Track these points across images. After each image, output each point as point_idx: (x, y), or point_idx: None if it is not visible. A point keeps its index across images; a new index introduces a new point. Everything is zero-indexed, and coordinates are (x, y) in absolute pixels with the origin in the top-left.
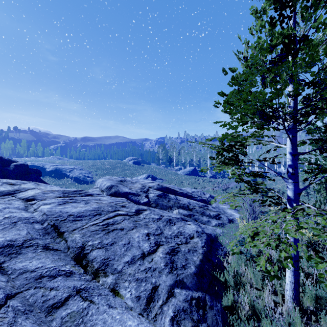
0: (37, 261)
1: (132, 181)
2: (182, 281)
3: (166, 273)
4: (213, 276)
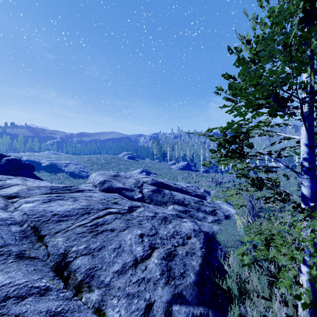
0: (5, 275)
1: (125, 176)
2: (181, 295)
3: (162, 285)
4: (215, 284)
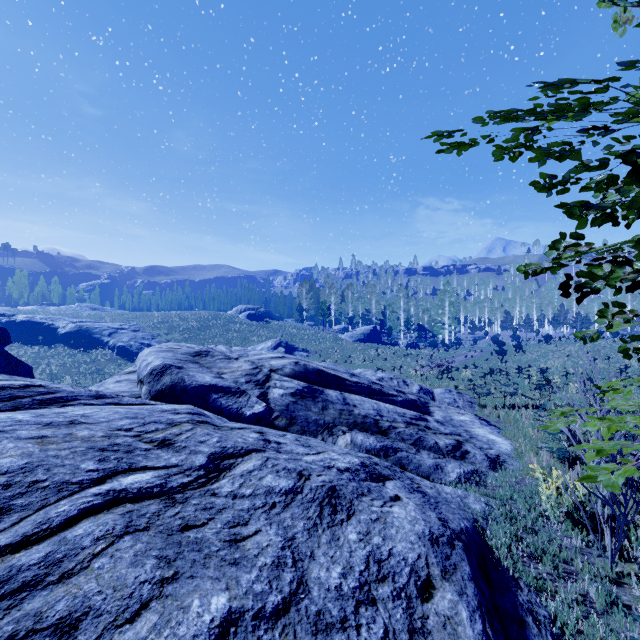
0: None
1: (228, 355)
2: None
3: None
4: None
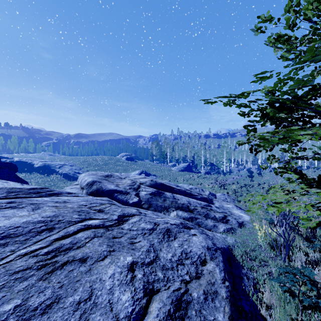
0: None
1: (120, 176)
2: None
3: None
4: None
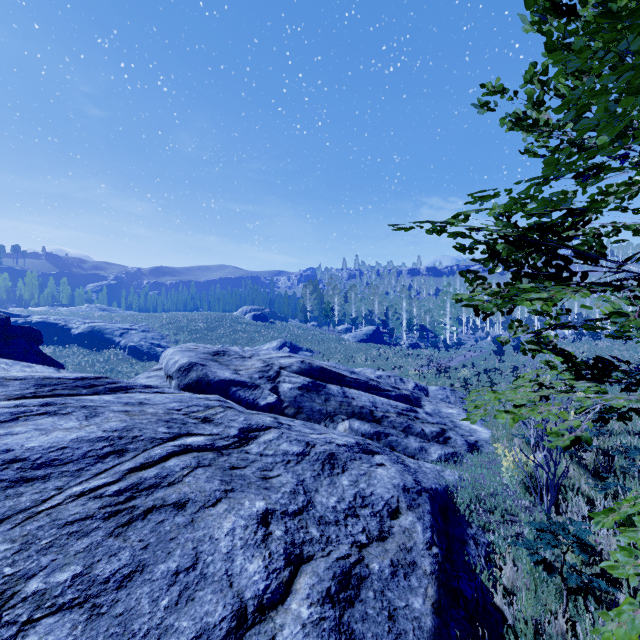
0: None
1: (242, 354)
2: None
3: None
4: None
